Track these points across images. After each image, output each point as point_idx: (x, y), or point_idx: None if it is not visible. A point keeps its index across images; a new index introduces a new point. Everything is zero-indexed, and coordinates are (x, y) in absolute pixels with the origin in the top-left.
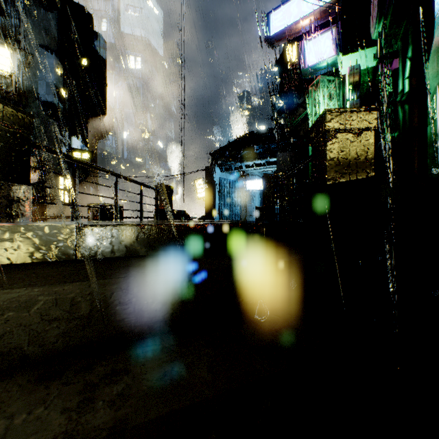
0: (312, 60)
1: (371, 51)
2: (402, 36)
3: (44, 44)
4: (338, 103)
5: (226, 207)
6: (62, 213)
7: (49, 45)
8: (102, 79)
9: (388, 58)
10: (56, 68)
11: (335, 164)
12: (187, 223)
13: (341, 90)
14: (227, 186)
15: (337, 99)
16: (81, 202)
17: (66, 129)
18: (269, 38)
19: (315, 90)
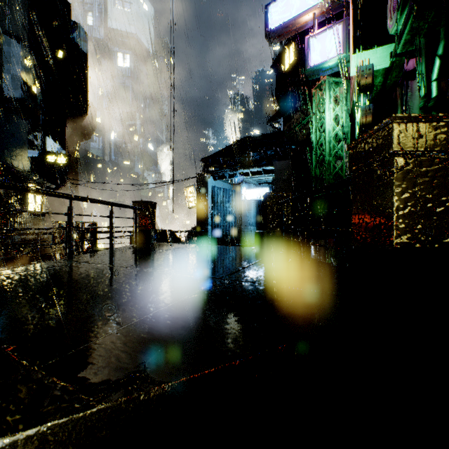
0: (316, 58)
1: (386, 49)
2: (426, 30)
3: (10, 32)
4: (345, 108)
5: (219, 218)
6: (31, 226)
7: (16, 33)
8: (82, 75)
9: (407, 57)
10: (24, 60)
11: (409, 211)
12: (120, 399)
13: (348, 94)
14: (220, 196)
15: (344, 103)
16: (60, 210)
17: (39, 130)
18: (267, 33)
19: (319, 92)
